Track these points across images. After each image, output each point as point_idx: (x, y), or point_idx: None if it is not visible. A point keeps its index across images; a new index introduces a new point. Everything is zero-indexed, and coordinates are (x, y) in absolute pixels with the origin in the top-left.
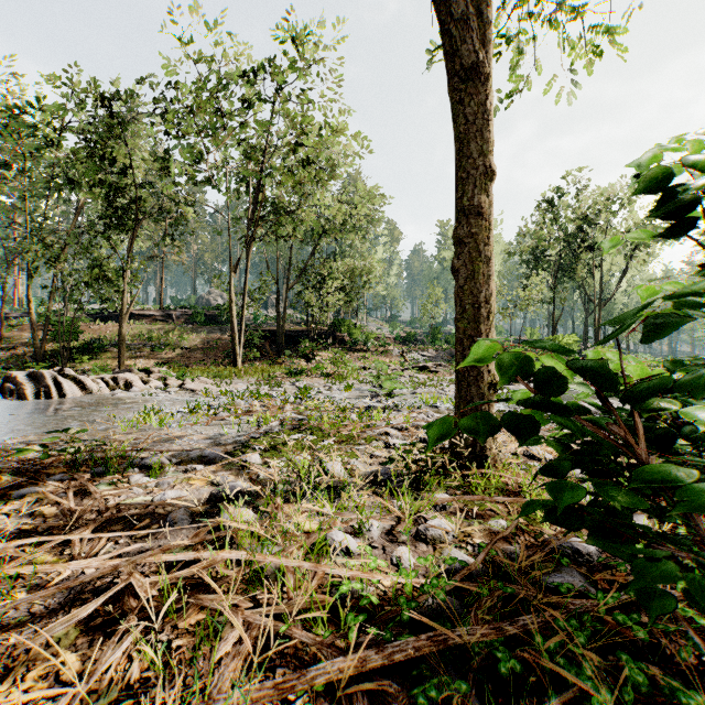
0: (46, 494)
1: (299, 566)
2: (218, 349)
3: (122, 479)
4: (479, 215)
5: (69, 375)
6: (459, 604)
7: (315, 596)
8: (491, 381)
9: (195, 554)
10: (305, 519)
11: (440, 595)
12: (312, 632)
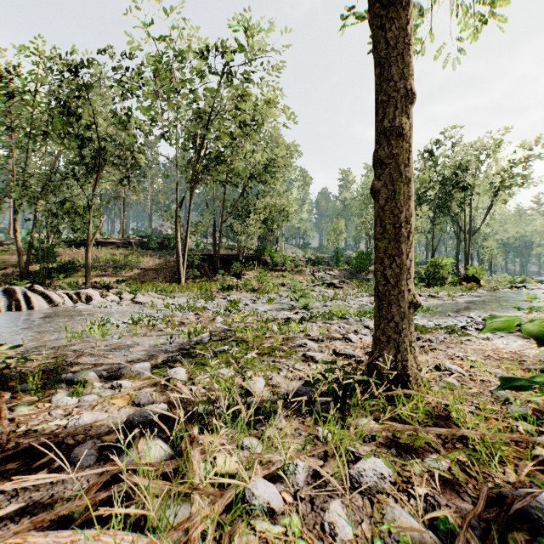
0: None
1: None
2: (167, 269)
3: (46, 397)
4: (400, 136)
5: (39, 290)
6: None
7: None
8: (411, 300)
9: (70, 535)
10: (223, 454)
11: None
12: None
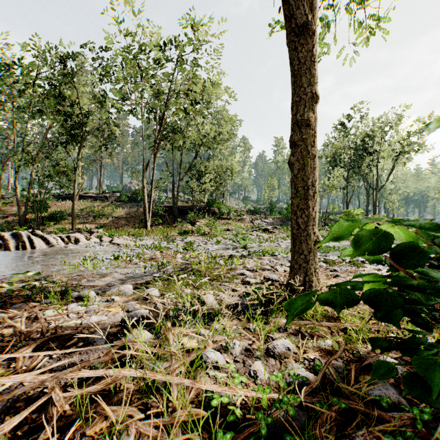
0: (6, 319)
1: (180, 383)
2: (136, 218)
3: (63, 307)
4: (308, 126)
5: (38, 234)
6: (304, 414)
7: (192, 411)
8: (316, 240)
9: (103, 371)
10: (187, 338)
11: (290, 411)
12: (190, 439)
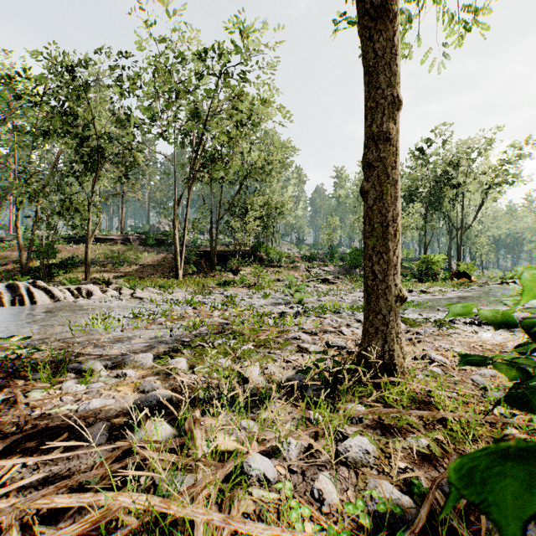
0: None
1: (207, 521)
2: (165, 265)
3: (56, 385)
4: (387, 140)
5: (41, 286)
6: None
7: None
8: (398, 294)
9: (91, 497)
10: (223, 434)
11: None
12: None
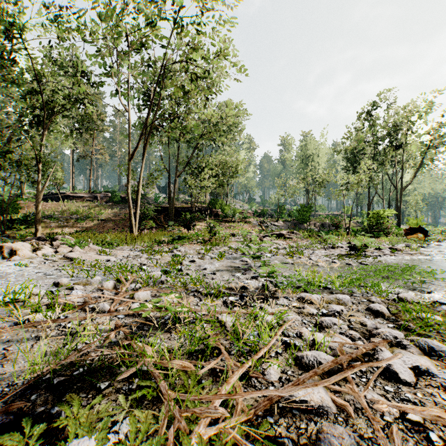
0: None
1: None
2: (126, 220)
3: None
4: None
5: None
6: None
7: None
8: None
9: None
10: None
11: None
12: None
